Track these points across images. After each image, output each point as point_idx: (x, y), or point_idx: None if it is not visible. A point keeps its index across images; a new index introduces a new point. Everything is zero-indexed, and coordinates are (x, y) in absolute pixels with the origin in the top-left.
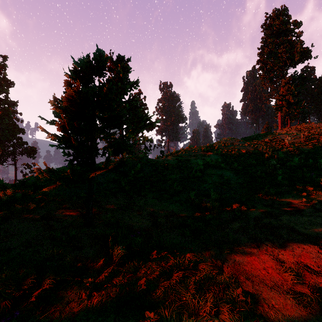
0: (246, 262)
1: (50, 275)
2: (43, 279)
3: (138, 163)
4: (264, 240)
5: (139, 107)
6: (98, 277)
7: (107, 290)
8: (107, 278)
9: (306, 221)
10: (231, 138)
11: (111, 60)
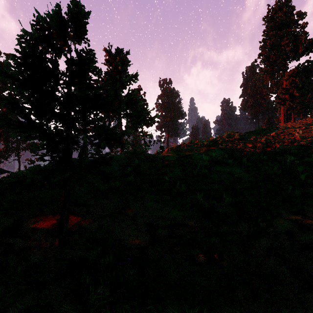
0: None
1: None
2: None
3: (135, 158)
4: None
5: (138, 102)
6: None
7: None
8: None
9: None
10: (234, 132)
11: (109, 53)
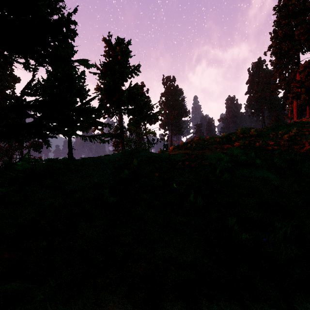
0: None
1: None
2: None
3: (134, 158)
4: None
5: (140, 96)
6: None
7: None
8: None
9: None
10: (249, 128)
11: (109, 43)
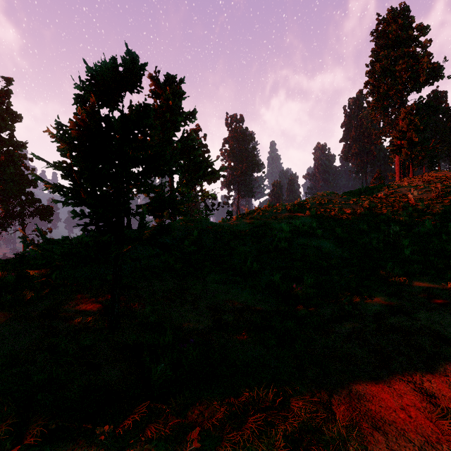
0: (369, 395)
1: (40, 420)
2: (28, 427)
3: (194, 228)
4: (395, 355)
5: (197, 149)
6: (123, 421)
7: (135, 447)
8: (137, 424)
9: None
10: (329, 193)
11: (156, 81)
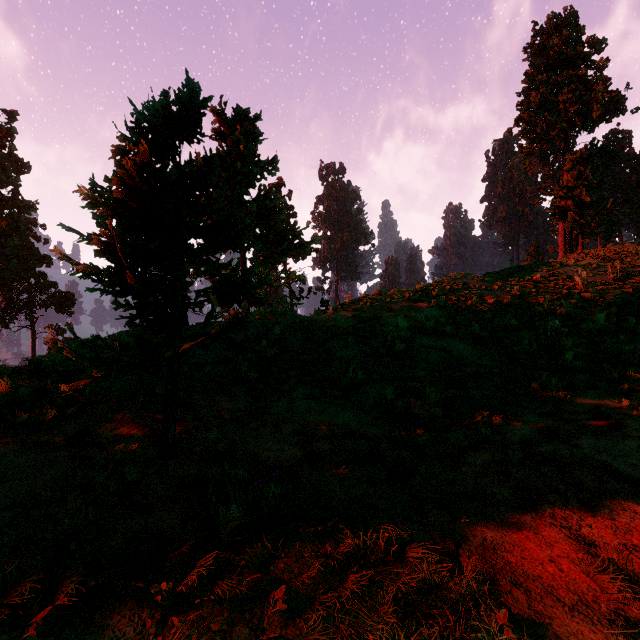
0: (509, 545)
1: (75, 575)
2: (59, 585)
3: (275, 324)
4: (547, 493)
5: (279, 213)
6: (183, 578)
7: (201, 609)
8: (202, 581)
9: (633, 449)
10: (464, 274)
11: (222, 117)
